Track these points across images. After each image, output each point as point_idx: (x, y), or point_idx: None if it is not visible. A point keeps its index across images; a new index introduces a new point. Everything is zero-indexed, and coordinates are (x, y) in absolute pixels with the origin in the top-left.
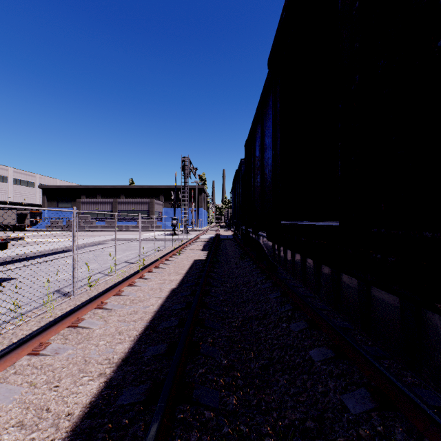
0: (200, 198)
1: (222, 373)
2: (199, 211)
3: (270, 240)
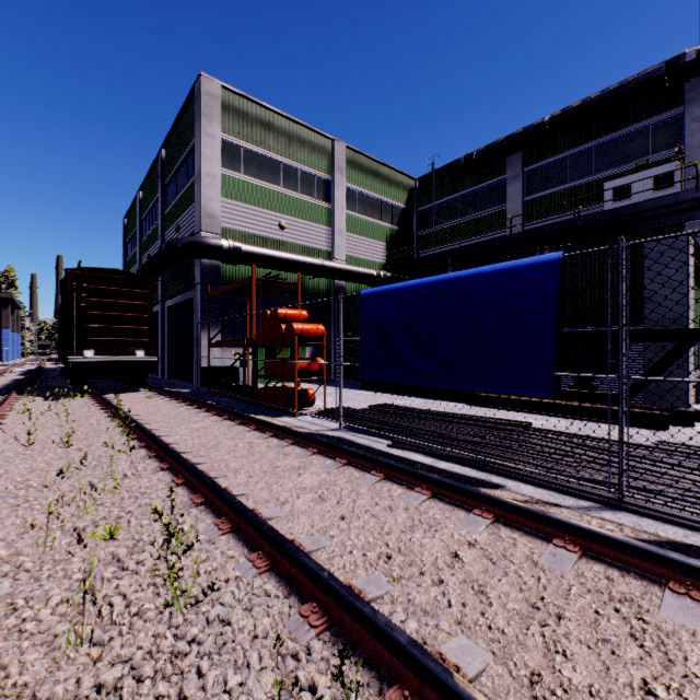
0: (6, 313)
1: (37, 388)
2: (3, 335)
3: None
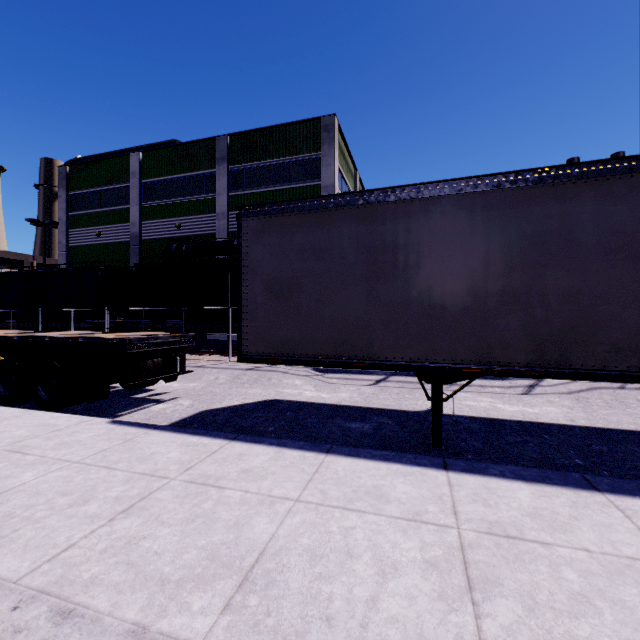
0: None
1: None
2: None
3: (189, 323)
